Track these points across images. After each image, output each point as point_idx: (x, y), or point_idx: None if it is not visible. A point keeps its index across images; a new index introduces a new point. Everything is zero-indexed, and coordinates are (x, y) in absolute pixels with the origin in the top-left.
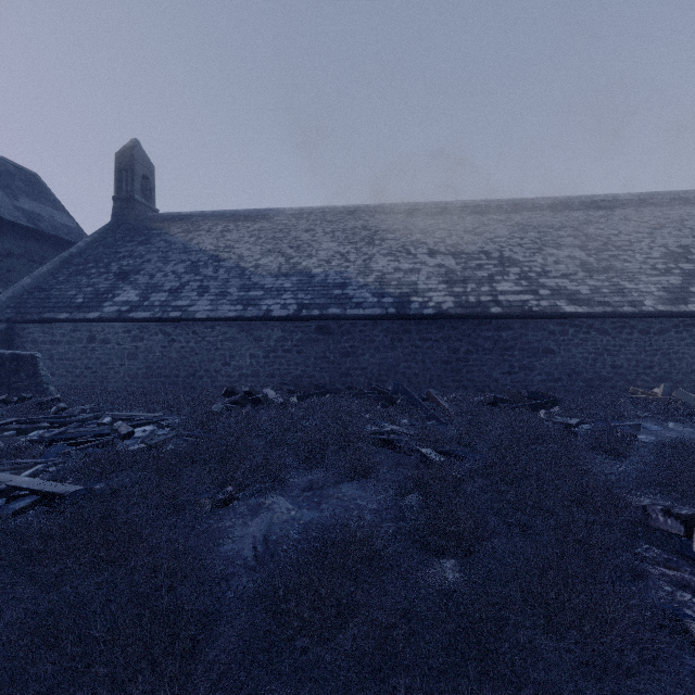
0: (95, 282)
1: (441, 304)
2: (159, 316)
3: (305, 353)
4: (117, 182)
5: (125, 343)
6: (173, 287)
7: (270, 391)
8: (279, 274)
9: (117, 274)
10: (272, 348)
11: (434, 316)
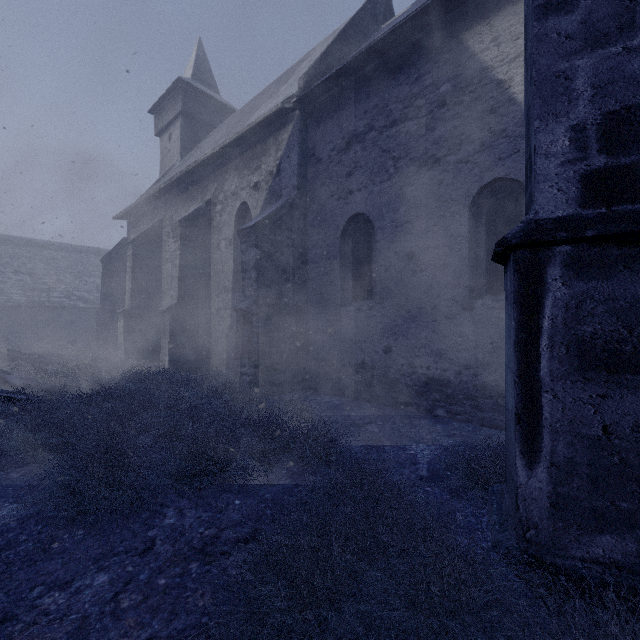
0: None
1: (18, 301)
2: None
3: None
4: None
5: None
6: None
7: None
8: None
9: None
10: None
11: (14, 306)
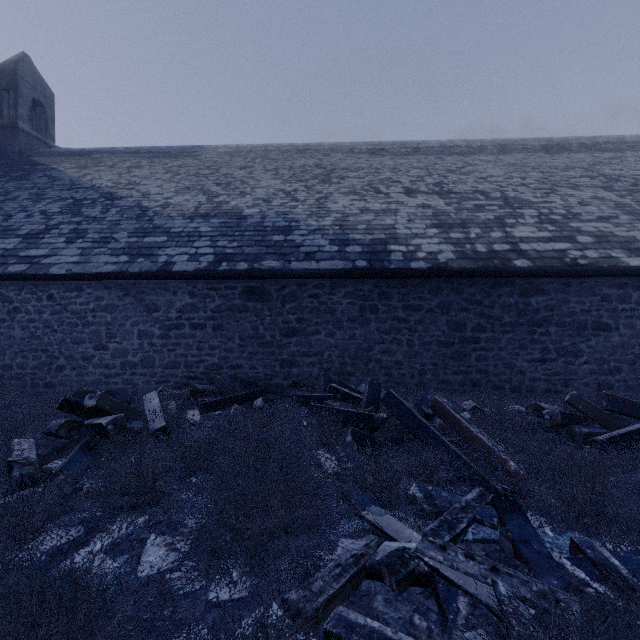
0: None
1: (436, 255)
2: None
3: (226, 330)
4: None
5: None
6: (32, 230)
7: (154, 398)
8: (195, 214)
9: None
10: (173, 321)
11: (428, 272)
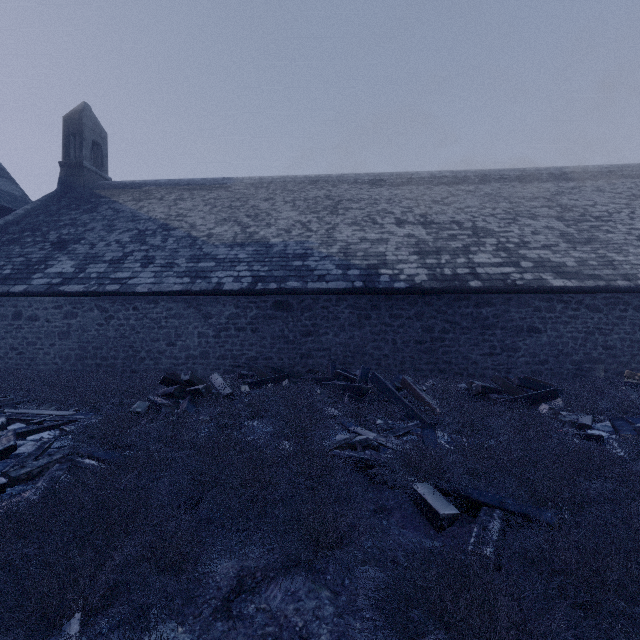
0: (27, 252)
1: (413, 277)
2: (93, 290)
3: (261, 332)
4: (65, 148)
5: (56, 320)
6: (114, 257)
7: (218, 378)
8: (234, 243)
9: (55, 243)
10: (223, 325)
11: (407, 290)
